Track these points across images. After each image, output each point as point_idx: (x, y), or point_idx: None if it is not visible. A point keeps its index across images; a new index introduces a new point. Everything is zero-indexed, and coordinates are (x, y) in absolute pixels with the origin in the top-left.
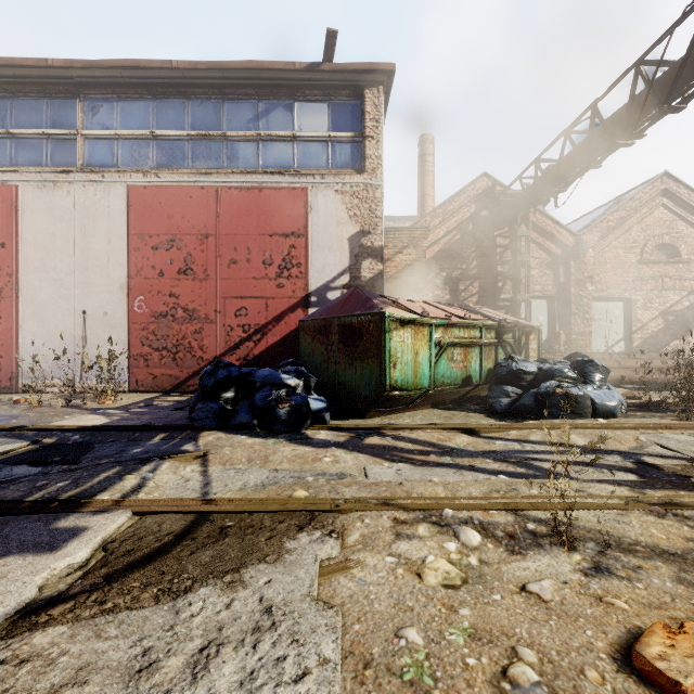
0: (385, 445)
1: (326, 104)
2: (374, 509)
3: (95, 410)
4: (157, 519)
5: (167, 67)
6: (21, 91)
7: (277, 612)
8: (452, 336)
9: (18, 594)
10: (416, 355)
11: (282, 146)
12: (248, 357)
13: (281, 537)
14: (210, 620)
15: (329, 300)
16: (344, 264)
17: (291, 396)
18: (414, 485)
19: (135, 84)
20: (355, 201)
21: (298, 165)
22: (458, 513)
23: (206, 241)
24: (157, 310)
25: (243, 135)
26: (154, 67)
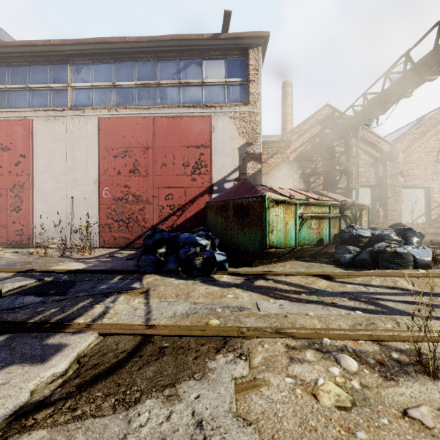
0: (269, 286)
1: (224, 60)
2: (270, 336)
3: (78, 259)
4: (115, 340)
5: (122, 41)
6: (35, 61)
7: (206, 426)
8: (310, 212)
9: (15, 398)
10: (286, 224)
11: (195, 89)
12: (173, 226)
13: (204, 357)
14: (155, 431)
15: (225, 189)
16: (235, 164)
17: (203, 251)
18: (296, 317)
19: (103, 53)
20: (242, 123)
21: (205, 101)
22: (334, 342)
23: (147, 151)
24: (116, 196)
25: (170, 82)
26: (114, 42)
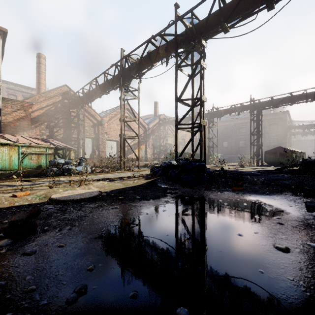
0: None
1: None
2: None
3: None
4: None
5: None
6: None
7: None
8: (31, 150)
9: None
10: (11, 157)
11: None
12: None
13: None
14: None
15: None
16: None
17: None
18: None
19: None
20: None
21: None
22: None
23: None
24: None
25: None
26: None
